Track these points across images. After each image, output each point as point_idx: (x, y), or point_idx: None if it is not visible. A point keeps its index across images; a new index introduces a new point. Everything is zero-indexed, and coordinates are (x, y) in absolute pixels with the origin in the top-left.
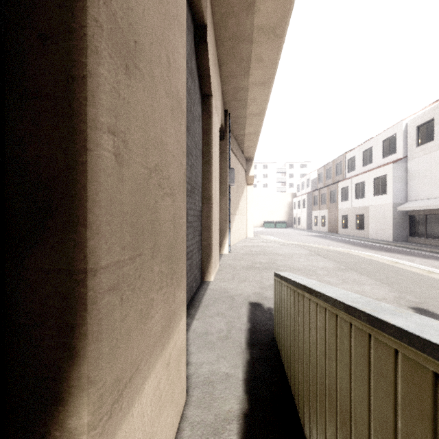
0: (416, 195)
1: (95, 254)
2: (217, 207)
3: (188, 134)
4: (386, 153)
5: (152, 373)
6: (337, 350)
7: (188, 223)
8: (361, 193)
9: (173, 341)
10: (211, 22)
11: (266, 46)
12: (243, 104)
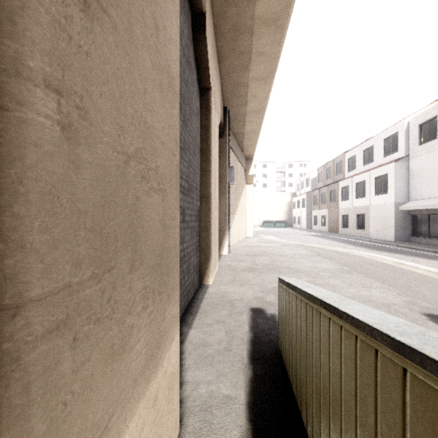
0: (419, 194)
1: (17, 279)
2: (216, 206)
3: (186, 128)
4: (387, 152)
5: (131, 422)
6: (377, 396)
7: (185, 224)
8: (362, 193)
9: (162, 368)
10: (210, 12)
11: (267, 38)
12: (243, 101)
